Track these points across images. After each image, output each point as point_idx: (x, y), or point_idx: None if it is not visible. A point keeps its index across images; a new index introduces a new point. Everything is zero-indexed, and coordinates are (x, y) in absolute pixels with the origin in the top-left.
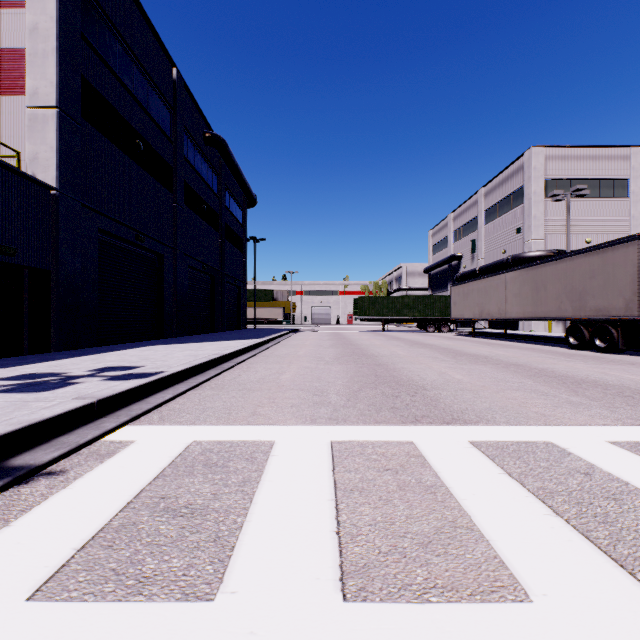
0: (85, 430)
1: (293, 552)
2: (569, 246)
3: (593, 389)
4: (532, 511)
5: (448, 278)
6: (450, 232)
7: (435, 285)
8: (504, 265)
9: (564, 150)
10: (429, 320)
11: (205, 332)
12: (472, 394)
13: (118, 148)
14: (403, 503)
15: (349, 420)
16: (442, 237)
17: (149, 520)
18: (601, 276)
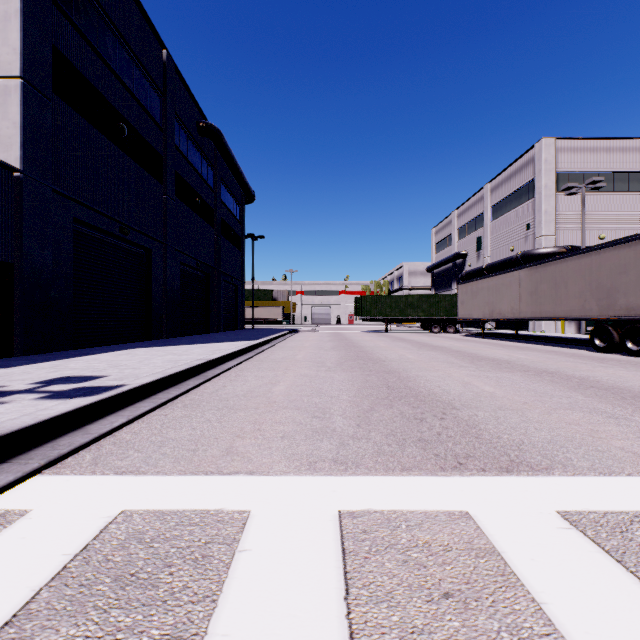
0: None
1: None
2: (584, 242)
3: None
4: None
5: (452, 277)
6: (454, 229)
7: (438, 284)
8: (513, 262)
9: (576, 142)
10: (434, 320)
11: (199, 333)
12: (518, 416)
13: (98, 131)
14: None
15: (363, 464)
16: (446, 235)
17: None
18: (634, 271)
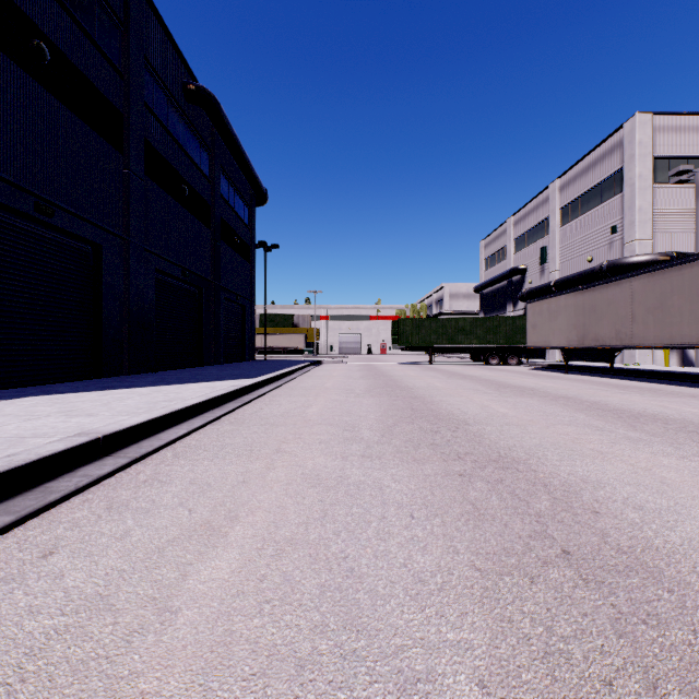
0: None
1: None
2: None
3: None
4: None
5: (507, 297)
6: (510, 240)
7: (489, 307)
8: (595, 275)
9: (679, 119)
10: (491, 349)
11: (189, 366)
12: None
13: None
14: None
15: None
16: (499, 247)
17: None
18: None
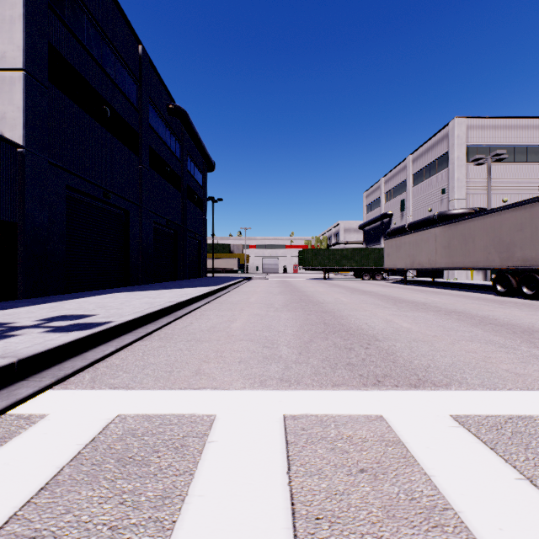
0: None
1: None
2: (489, 204)
3: None
4: None
5: (380, 233)
6: (382, 193)
7: (369, 239)
8: (431, 221)
9: (484, 120)
10: (365, 269)
11: (169, 280)
12: (427, 346)
13: (86, 113)
14: None
15: (303, 382)
16: (375, 198)
17: None
18: (528, 229)
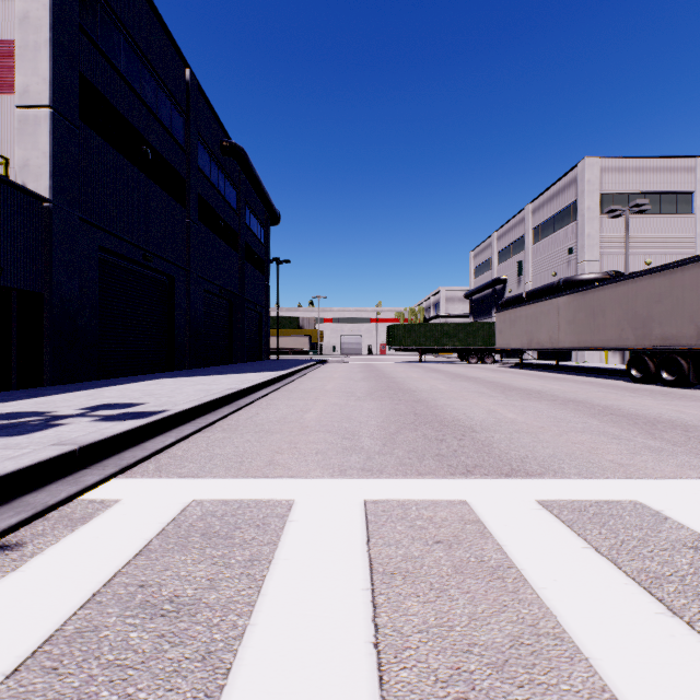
0: (59, 486)
1: (313, 680)
2: (628, 268)
3: (672, 431)
4: (638, 608)
5: (492, 304)
6: (494, 253)
7: (477, 311)
8: (555, 289)
9: (621, 161)
10: (471, 350)
11: (222, 363)
12: (530, 437)
13: (122, 156)
14: (462, 595)
15: (386, 471)
16: (485, 258)
17: (117, 623)
18: (669, 300)
